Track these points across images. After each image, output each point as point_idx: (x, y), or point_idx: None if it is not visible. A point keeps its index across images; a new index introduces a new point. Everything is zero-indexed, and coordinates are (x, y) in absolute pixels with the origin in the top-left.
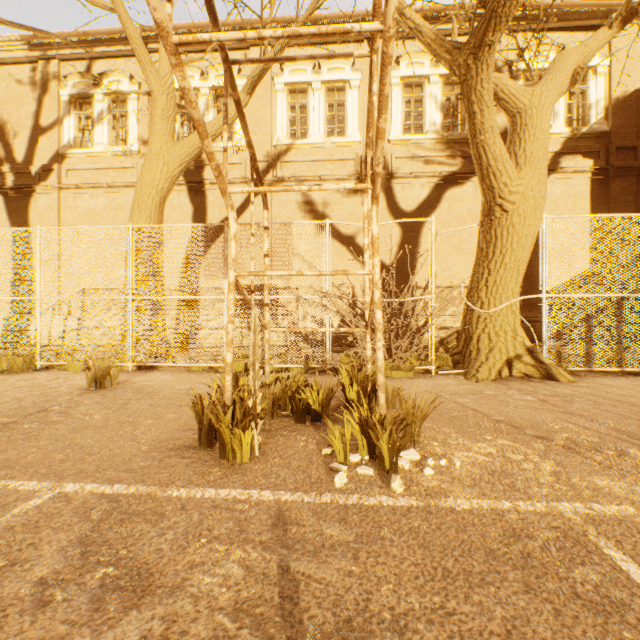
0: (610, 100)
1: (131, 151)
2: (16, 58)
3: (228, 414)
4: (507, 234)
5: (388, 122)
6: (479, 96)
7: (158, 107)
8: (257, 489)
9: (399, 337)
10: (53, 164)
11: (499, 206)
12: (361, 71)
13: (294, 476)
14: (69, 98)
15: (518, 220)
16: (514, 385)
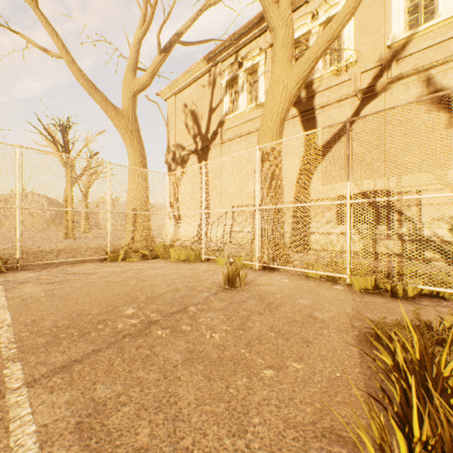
0: None
1: (260, 104)
2: (202, 73)
3: None
4: None
5: None
6: None
7: (278, 40)
8: None
9: None
10: (218, 129)
11: None
12: None
13: None
14: (225, 84)
15: None
16: None
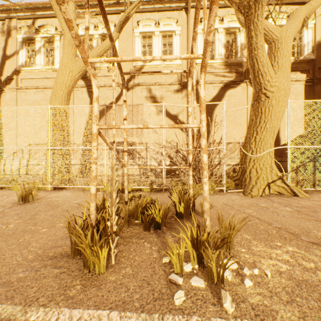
0: (315, 42)
1: (56, 69)
2: None
3: (89, 235)
4: (268, 111)
5: (195, 53)
6: (255, 26)
7: (66, 39)
8: (107, 309)
9: None
10: (13, 75)
11: (264, 94)
12: (181, 26)
13: (140, 290)
14: (22, 40)
15: (275, 102)
16: (274, 199)
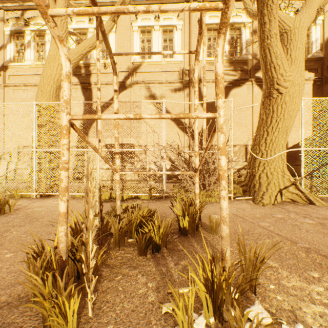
0: (323, 39)
1: None
2: None
3: (50, 280)
4: (281, 108)
5: None
6: (269, 9)
7: None
8: None
9: (209, 175)
10: (0, 71)
11: (276, 90)
12: (182, 20)
13: None
14: (10, 32)
15: (289, 99)
16: (290, 208)
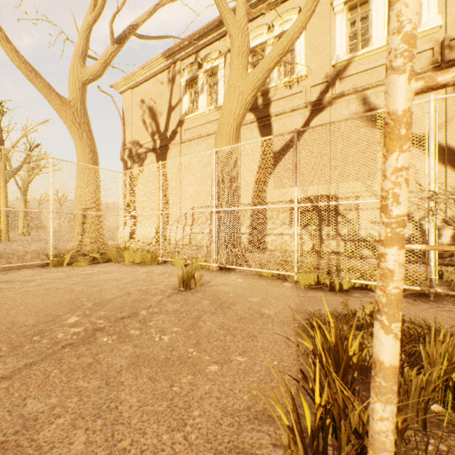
0: None
1: (219, 107)
2: (160, 69)
3: None
4: None
5: None
6: None
7: (234, 47)
8: None
9: None
10: (177, 128)
11: None
12: None
13: None
14: (185, 83)
15: None
16: None
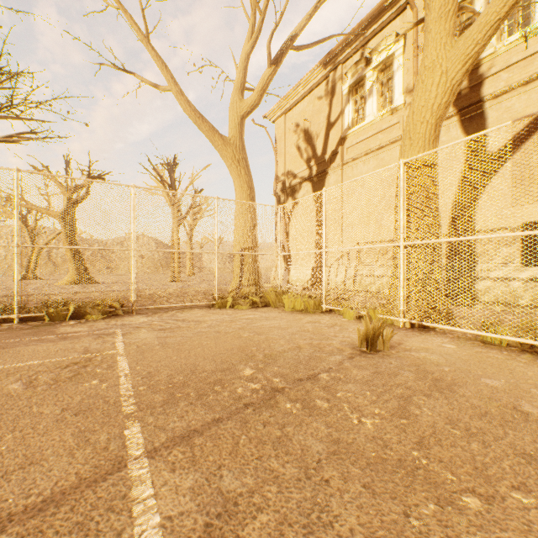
0: None
1: (396, 107)
2: (317, 82)
3: None
4: None
5: None
6: None
7: (432, 10)
8: None
9: None
10: (337, 148)
11: None
12: None
13: None
14: (348, 90)
15: None
16: None
